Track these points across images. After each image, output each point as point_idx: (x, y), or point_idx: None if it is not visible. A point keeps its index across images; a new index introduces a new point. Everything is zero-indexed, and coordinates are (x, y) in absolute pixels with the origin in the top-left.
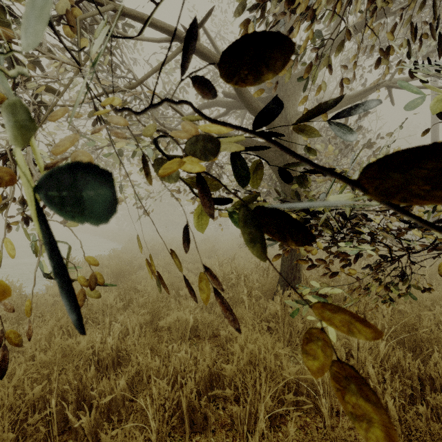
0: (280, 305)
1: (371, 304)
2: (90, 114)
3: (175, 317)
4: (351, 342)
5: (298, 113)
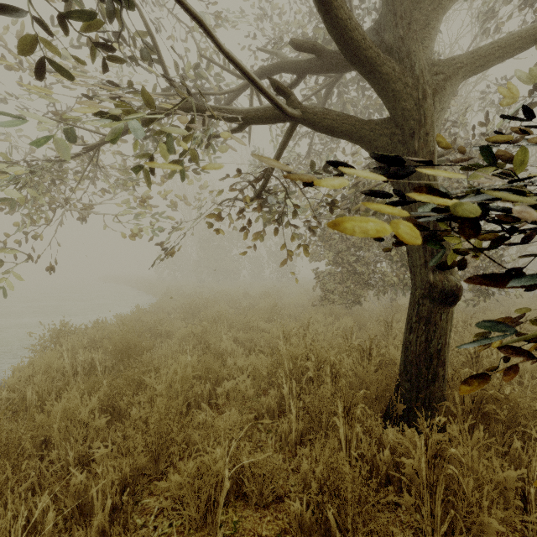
0: (425, 453)
1: None
2: (23, 45)
3: (191, 472)
4: None
5: (434, 63)
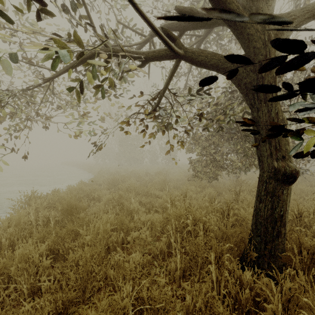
0: (280, 298)
1: None
2: None
3: (104, 308)
4: None
5: None
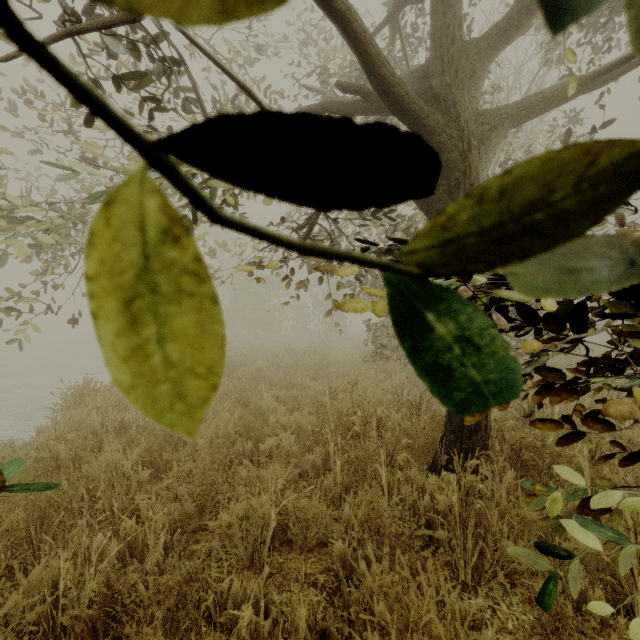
0: (458, 492)
1: (629, 481)
2: (75, 104)
3: (239, 512)
4: (626, 587)
5: (480, 113)
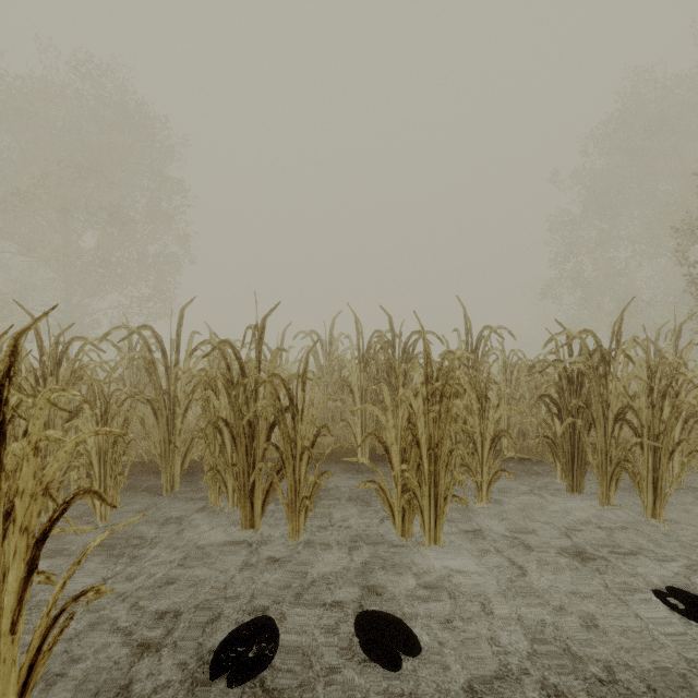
0: None
1: None
2: None
3: None
4: None
5: None
